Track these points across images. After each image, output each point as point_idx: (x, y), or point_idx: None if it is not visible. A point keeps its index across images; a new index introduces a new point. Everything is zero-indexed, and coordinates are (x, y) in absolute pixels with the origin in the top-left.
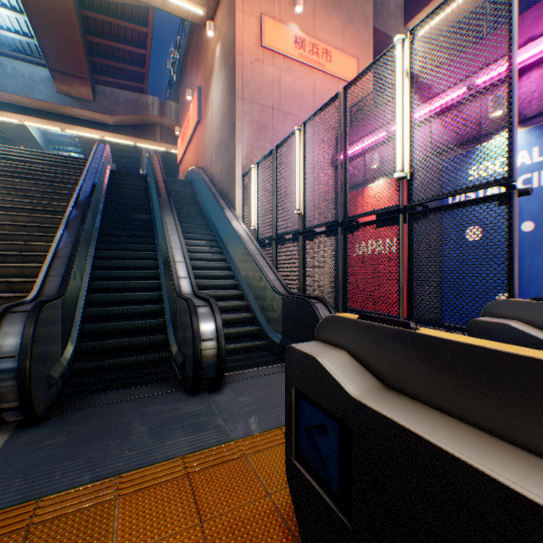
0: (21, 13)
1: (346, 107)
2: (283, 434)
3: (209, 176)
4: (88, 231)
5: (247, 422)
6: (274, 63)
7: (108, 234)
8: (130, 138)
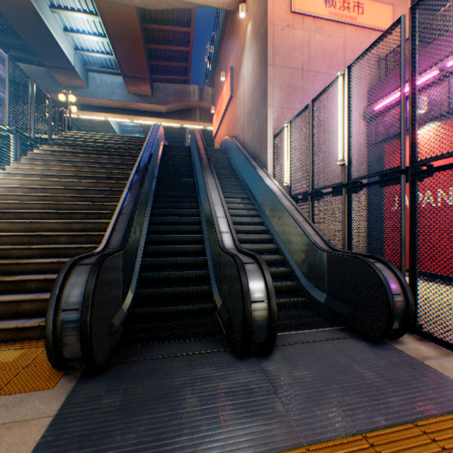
0: (105, 37)
1: (414, 29)
2: (374, 451)
3: (241, 142)
4: (146, 192)
5: (313, 415)
6: (303, 26)
7: (161, 195)
8: (177, 121)
